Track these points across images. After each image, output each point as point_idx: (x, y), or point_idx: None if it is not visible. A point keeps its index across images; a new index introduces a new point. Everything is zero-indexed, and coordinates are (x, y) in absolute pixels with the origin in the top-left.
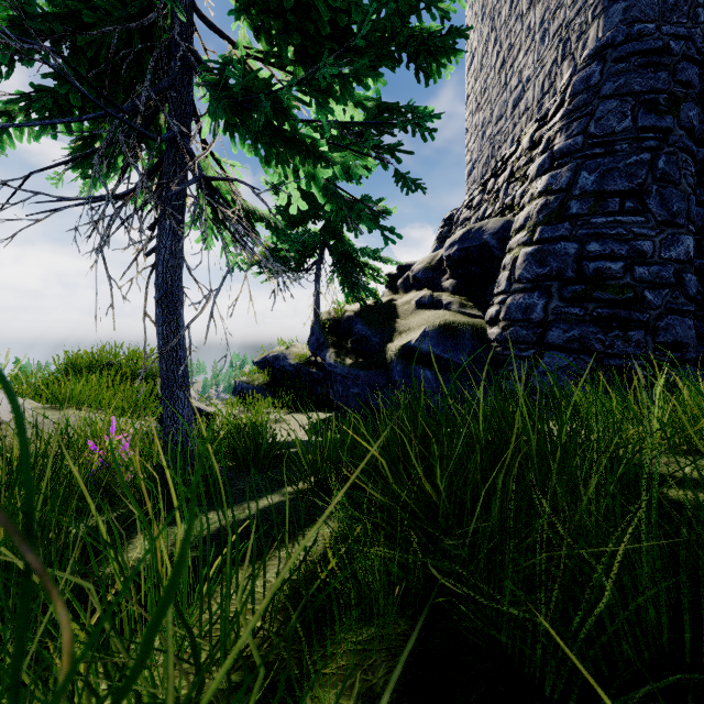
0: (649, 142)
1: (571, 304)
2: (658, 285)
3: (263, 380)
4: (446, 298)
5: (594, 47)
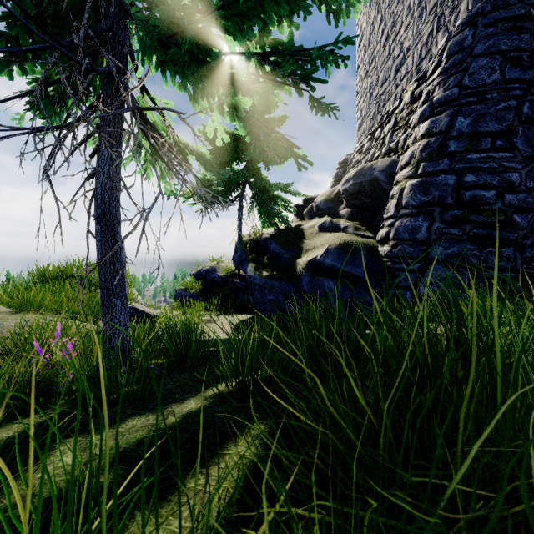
0: (515, 91)
1: (451, 225)
2: (524, 209)
3: (197, 288)
4: (343, 223)
5: (466, 16)
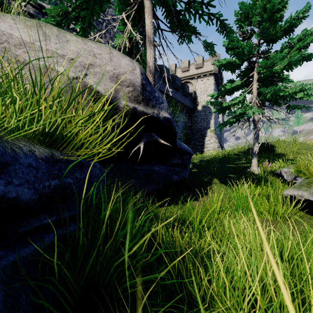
0: None
1: None
2: None
3: None
4: None
5: None
